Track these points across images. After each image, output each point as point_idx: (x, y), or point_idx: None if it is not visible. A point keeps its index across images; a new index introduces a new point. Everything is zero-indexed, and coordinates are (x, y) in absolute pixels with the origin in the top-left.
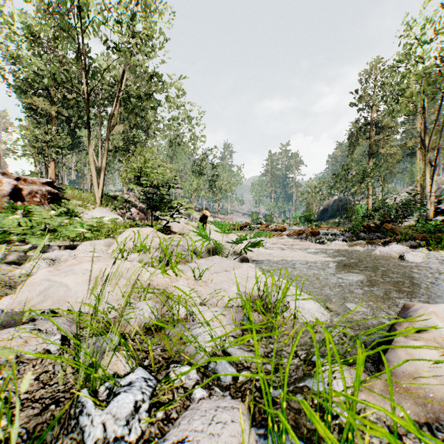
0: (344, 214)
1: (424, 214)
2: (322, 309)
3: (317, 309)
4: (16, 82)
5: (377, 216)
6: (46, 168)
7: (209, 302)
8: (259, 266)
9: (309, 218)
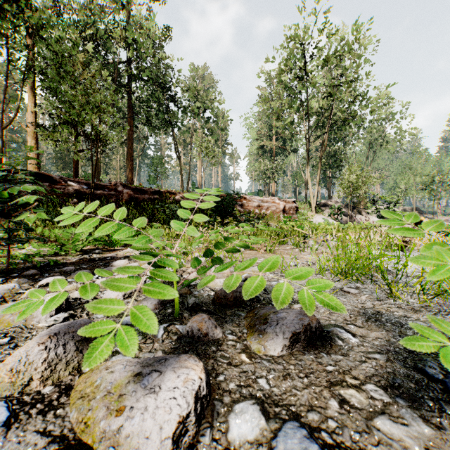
0: None
1: None
2: None
3: None
4: (252, 132)
5: None
6: (268, 187)
7: None
8: None
9: None
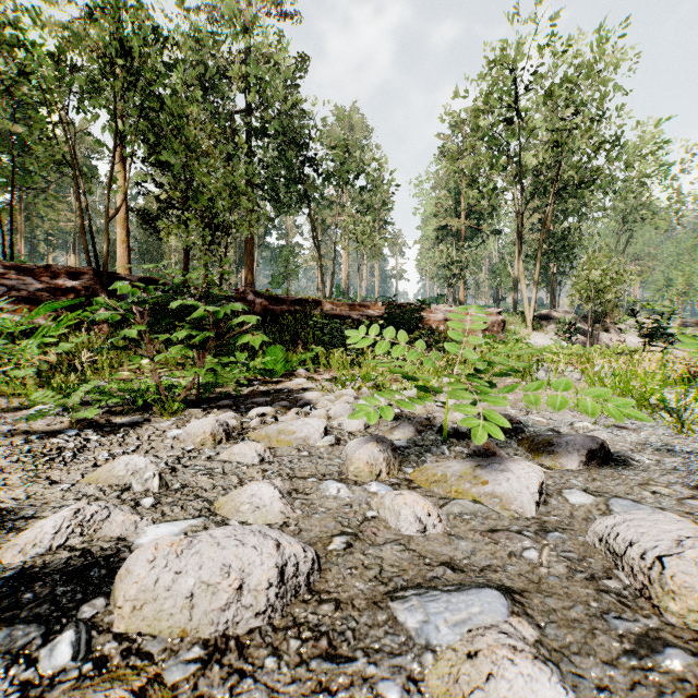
0: None
1: None
2: None
3: None
4: (428, 205)
5: None
6: (453, 290)
7: None
8: None
9: None
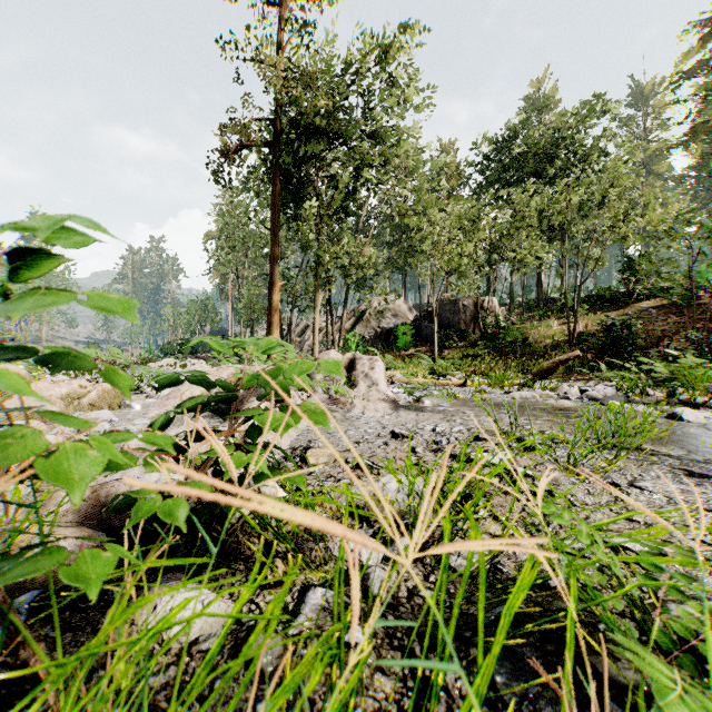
0: None
1: None
2: None
3: None
4: None
5: None
6: None
7: None
8: None
9: (168, 351)
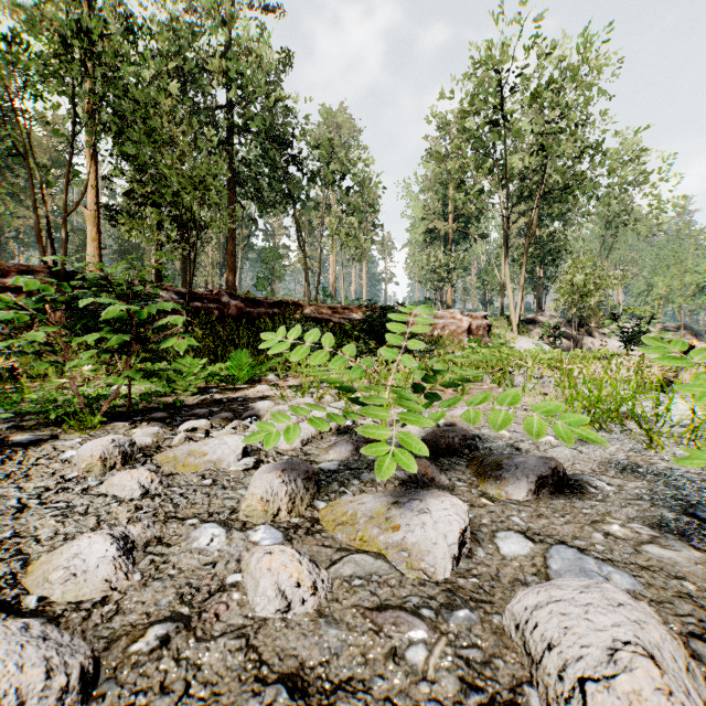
0: None
1: None
2: None
3: None
4: (416, 208)
5: None
6: (441, 293)
7: None
8: None
9: None
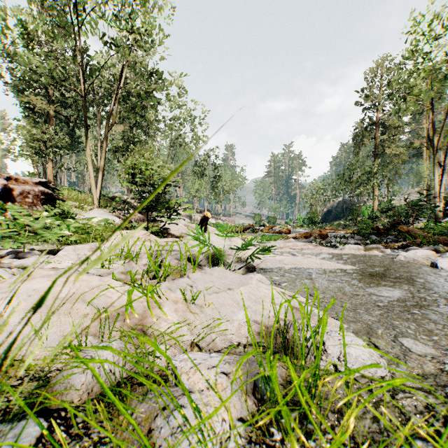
0: (348, 215)
1: (432, 216)
2: (376, 356)
3: (369, 355)
4: (13, 80)
5: (382, 217)
6: (44, 169)
7: (206, 337)
8: (269, 276)
9: (313, 220)
